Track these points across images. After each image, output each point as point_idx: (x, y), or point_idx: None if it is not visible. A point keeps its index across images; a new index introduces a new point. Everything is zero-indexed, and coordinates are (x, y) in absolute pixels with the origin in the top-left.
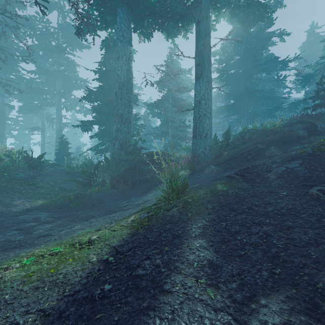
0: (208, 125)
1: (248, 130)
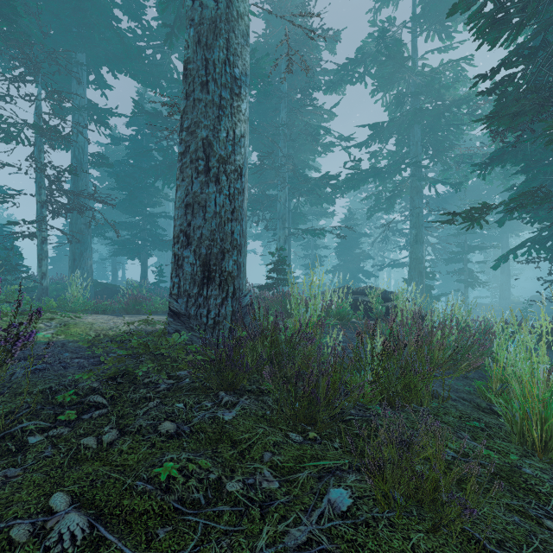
0: (507, 294)
1: (534, 296)
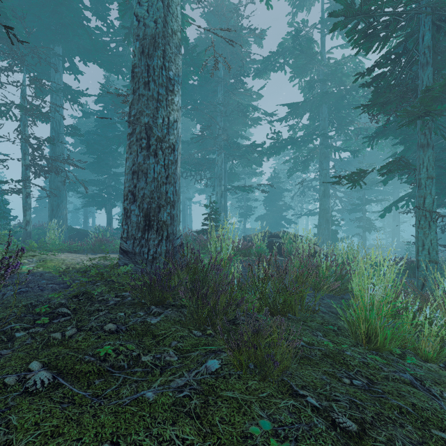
0: (398, 237)
1: None
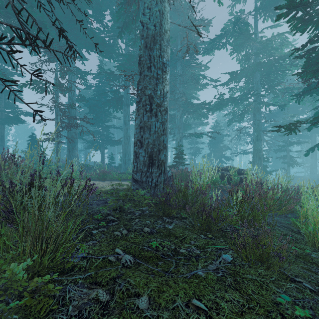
0: (315, 171)
1: None
